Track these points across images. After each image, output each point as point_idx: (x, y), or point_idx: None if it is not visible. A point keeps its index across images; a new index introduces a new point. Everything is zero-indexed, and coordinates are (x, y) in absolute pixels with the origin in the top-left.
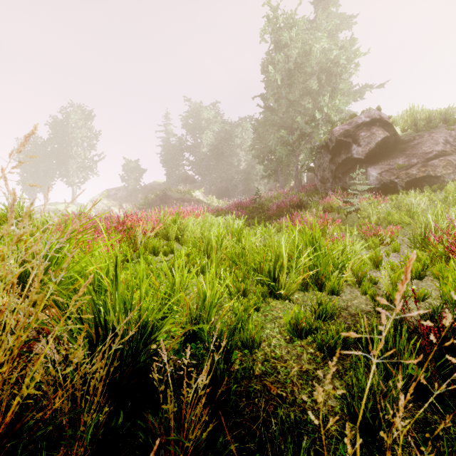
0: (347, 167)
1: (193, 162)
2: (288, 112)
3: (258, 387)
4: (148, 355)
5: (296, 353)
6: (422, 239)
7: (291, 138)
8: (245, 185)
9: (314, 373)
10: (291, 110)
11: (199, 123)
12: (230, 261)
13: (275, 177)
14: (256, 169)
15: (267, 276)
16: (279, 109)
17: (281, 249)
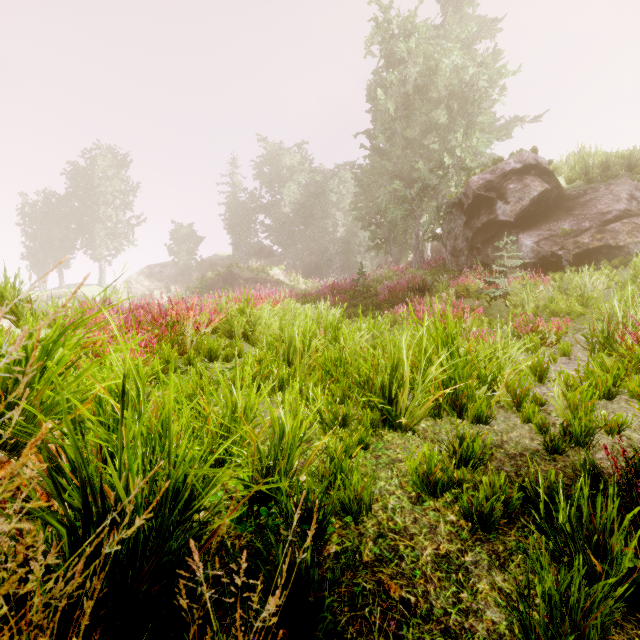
0: (489, 234)
1: (270, 228)
2: (405, 155)
3: (370, 585)
4: (183, 541)
5: (428, 521)
6: (605, 337)
7: (409, 193)
8: (343, 260)
9: (459, 559)
10: (408, 152)
11: (279, 172)
12: (323, 371)
13: (386, 248)
14: (360, 237)
15: (379, 396)
16: (392, 151)
17: (400, 355)
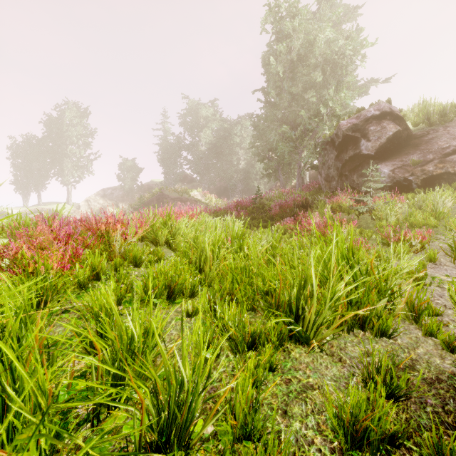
0: (355, 164)
1: (191, 161)
2: (291, 106)
3: None
4: None
5: None
6: None
7: (294, 134)
8: (244, 185)
9: None
10: (293, 104)
11: (198, 121)
12: (229, 280)
13: (276, 175)
14: (256, 168)
15: (286, 312)
16: (281, 103)
17: (309, 272)
